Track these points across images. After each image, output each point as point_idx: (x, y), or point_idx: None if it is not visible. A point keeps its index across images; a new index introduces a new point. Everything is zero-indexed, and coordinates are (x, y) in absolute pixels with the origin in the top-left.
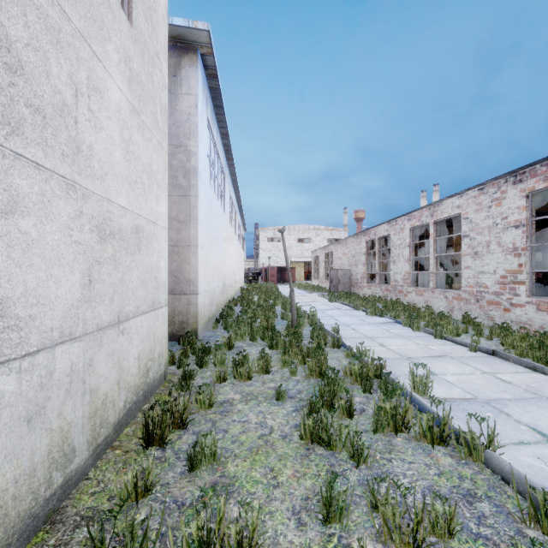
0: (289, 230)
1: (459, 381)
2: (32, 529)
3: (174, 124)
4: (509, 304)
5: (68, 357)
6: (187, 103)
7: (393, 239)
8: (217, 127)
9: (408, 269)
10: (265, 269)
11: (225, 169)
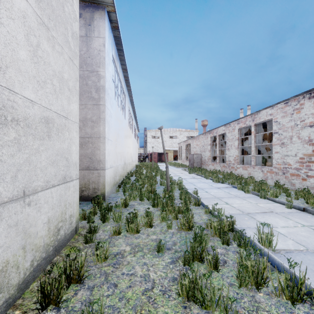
0: (164, 131)
1: (288, 233)
2: None
3: (89, 57)
4: (305, 175)
5: None
6: (98, 43)
7: (228, 135)
8: (119, 64)
9: (237, 153)
10: (150, 154)
11: (125, 92)
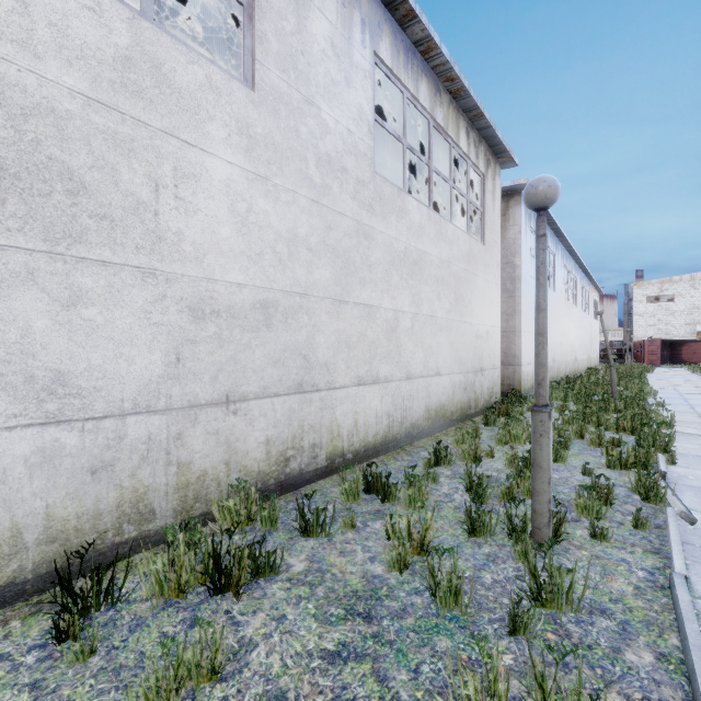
0: (693, 281)
1: None
2: (465, 419)
3: (503, 248)
4: None
5: (470, 377)
6: (513, 231)
7: None
8: None
9: None
10: (640, 343)
11: (555, 248)
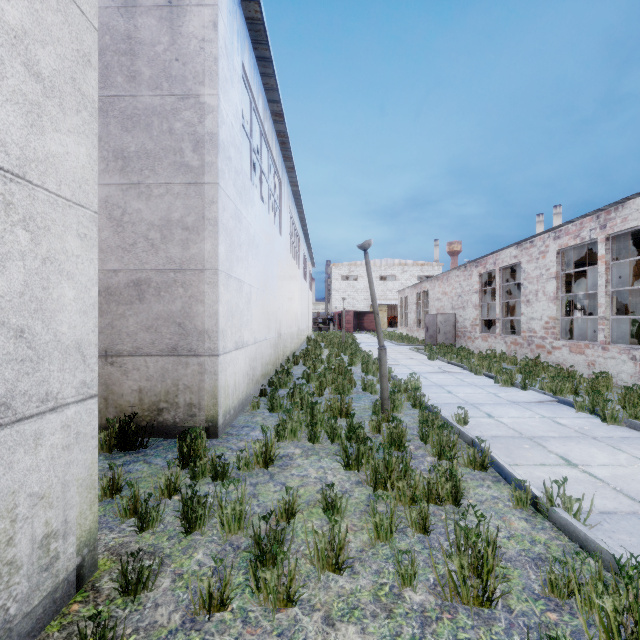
0: None
1: None
2: None
3: (177, 59)
4: None
5: None
6: (200, 20)
7: (526, 268)
8: (264, 99)
9: (554, 312)
10: (338, 314)
11: (281, 173)
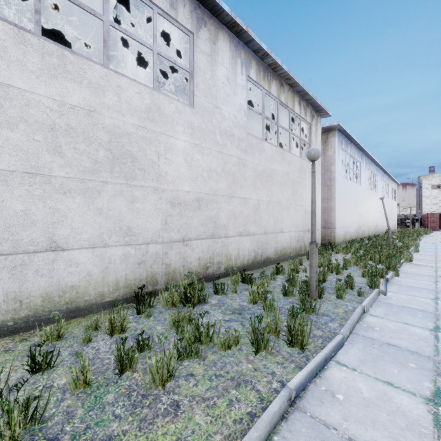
0: None
1: None
2: (298, 256)
3: (325, 161)
4: None
5: (301, 234)
6: (331, 152)
7: None
8: (350, 144)
9: None
10: (426, 215)
11: (360, 159)
